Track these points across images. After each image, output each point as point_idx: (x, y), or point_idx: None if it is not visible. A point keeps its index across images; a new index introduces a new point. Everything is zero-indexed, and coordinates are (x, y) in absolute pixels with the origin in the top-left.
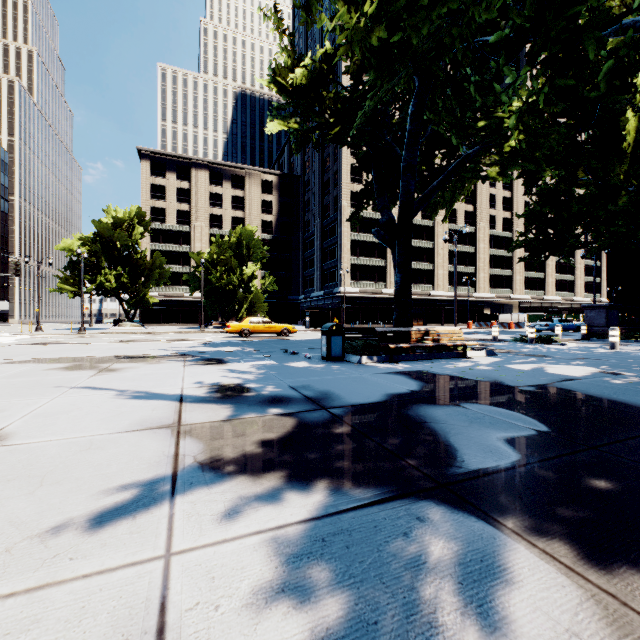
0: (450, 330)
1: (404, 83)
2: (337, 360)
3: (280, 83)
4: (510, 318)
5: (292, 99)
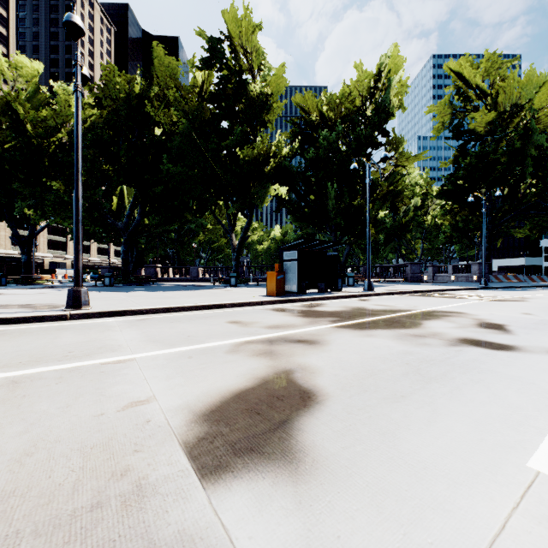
0: (47, 276)
1: (39, 209)
2: (4, 286)
3: None
4: (66, 272)
5: None
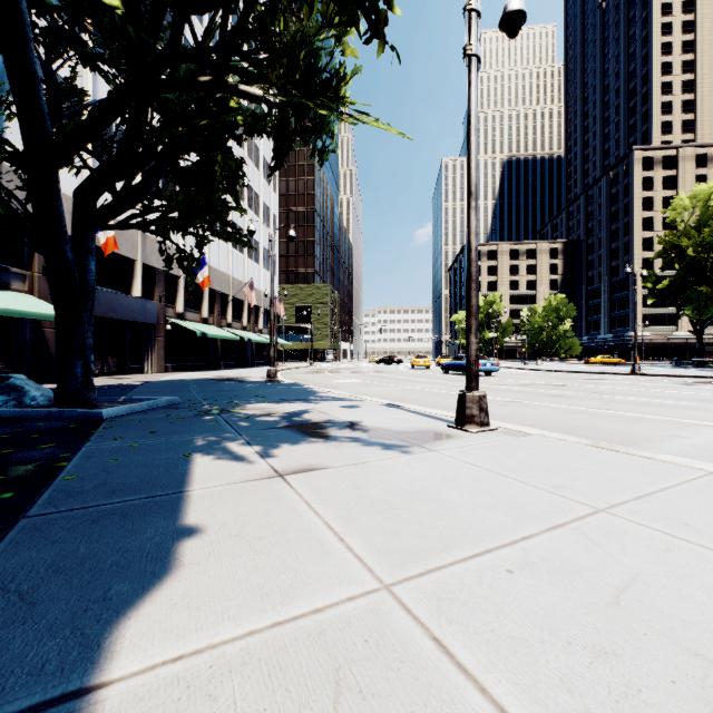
0: None
1: (701, 308)
2: (678, 367)
3: (648, 284)
4: None
5: (654, 289)
